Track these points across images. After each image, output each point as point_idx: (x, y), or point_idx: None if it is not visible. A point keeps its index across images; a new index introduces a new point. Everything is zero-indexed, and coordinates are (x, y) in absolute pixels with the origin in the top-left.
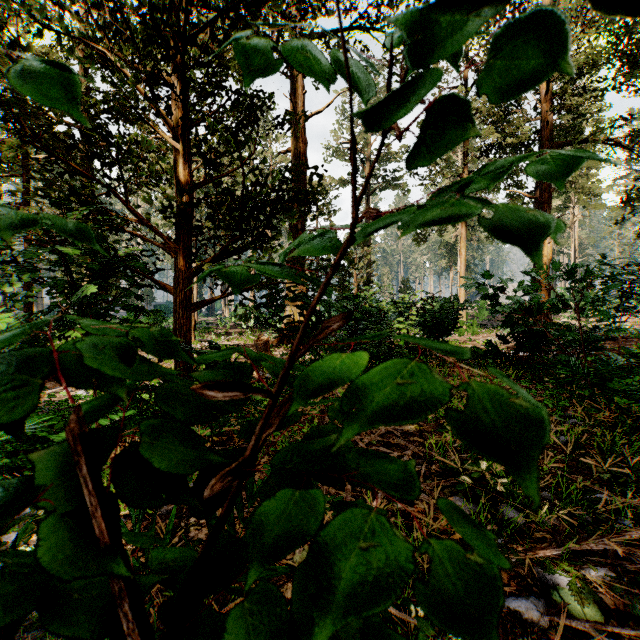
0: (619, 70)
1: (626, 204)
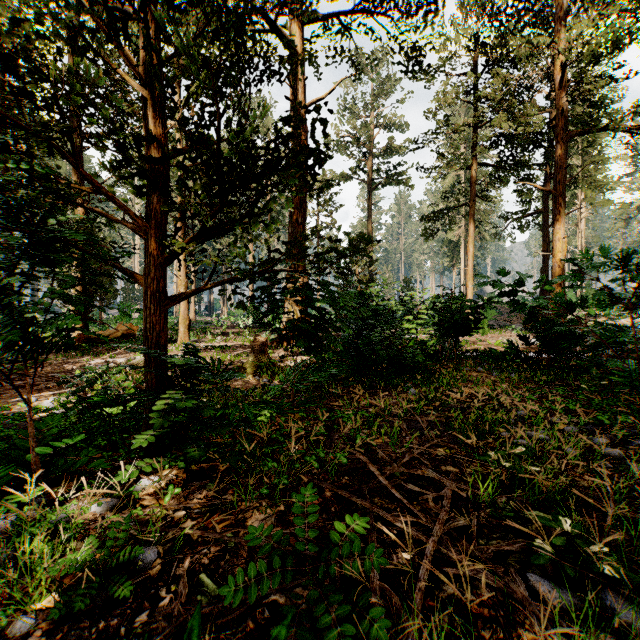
0: None
1: None
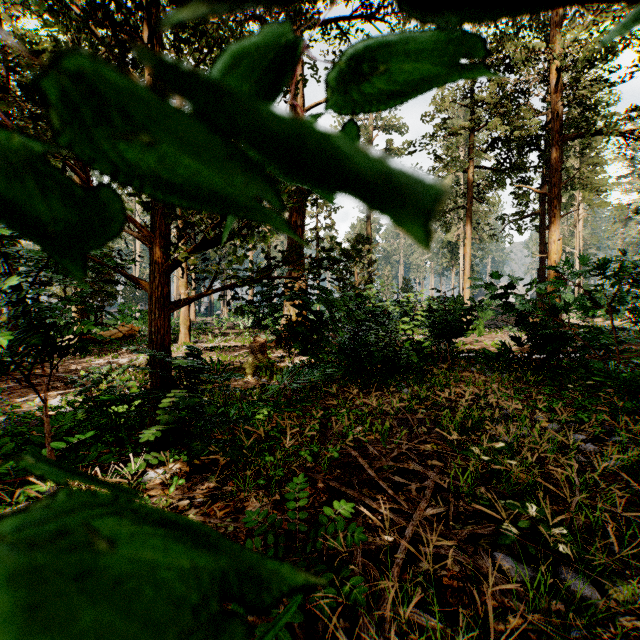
0: None
1: None
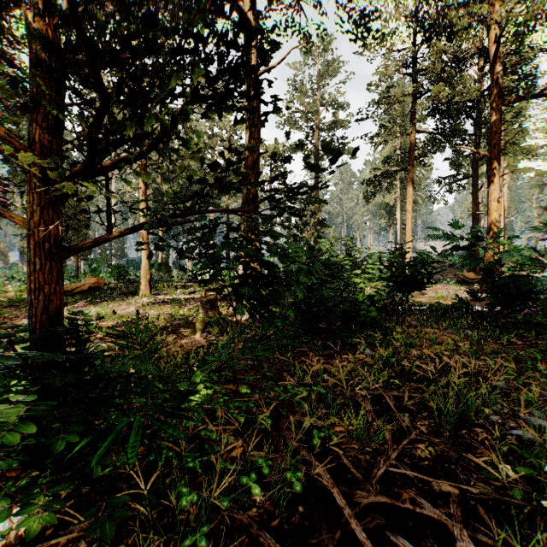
0: None
1: None
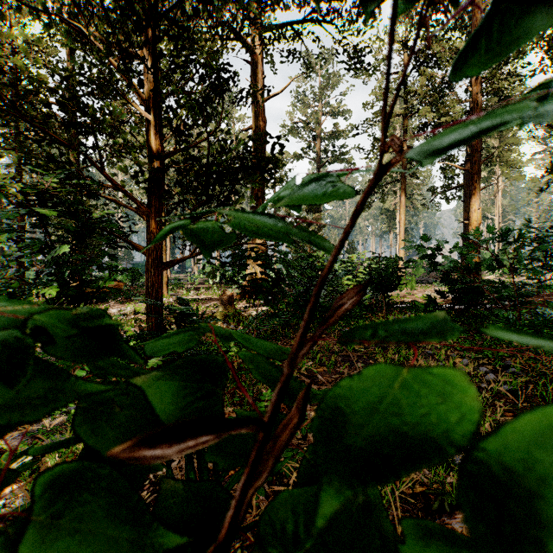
0: (546, 54)
1: (551, 174)
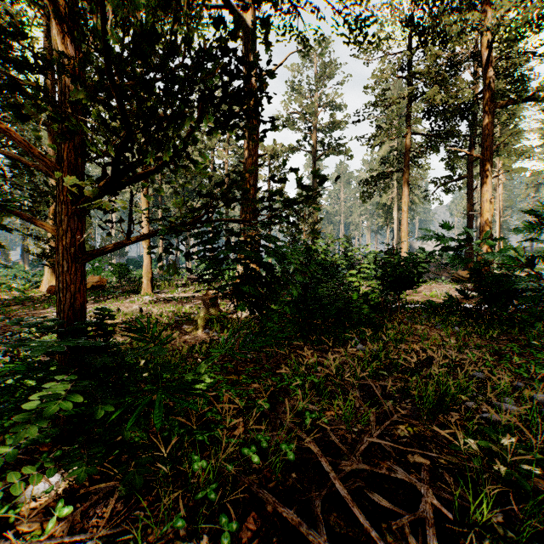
0: None
1: None
